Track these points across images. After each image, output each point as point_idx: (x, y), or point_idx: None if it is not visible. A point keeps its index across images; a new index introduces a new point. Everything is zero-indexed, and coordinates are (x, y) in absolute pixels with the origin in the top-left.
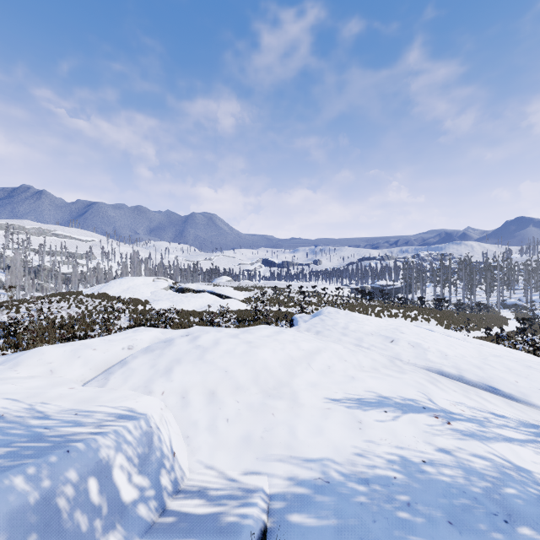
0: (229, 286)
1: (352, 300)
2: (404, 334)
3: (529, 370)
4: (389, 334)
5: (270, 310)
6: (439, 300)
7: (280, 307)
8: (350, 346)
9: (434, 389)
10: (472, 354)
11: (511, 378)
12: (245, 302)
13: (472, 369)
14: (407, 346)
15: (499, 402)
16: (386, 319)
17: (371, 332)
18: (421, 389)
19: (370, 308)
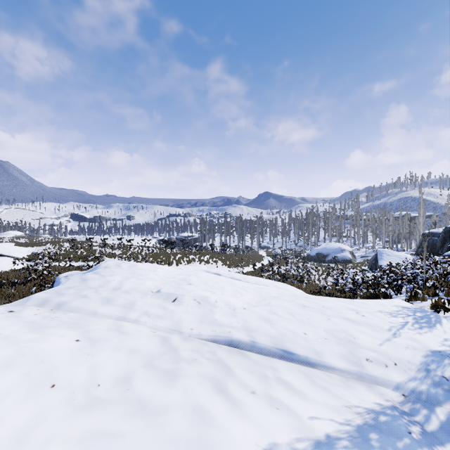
0: (15, 242)
1: (157, 250)
2: (192, 286)
3: (307, 312)
4: (173, 289)
5: (58, 267)
6: (224, 246)
7: (77, 262)
8: (104, 325)
9: (224, 420)
10: (256, 298)
11: (299, 329)
12: (28, 260)
13: (263, 325)
14: (193, 304)
15: (301, 382)
16: (180, 266)
17: (152, 290)
18: (199, 446)
19: (172, 256)
